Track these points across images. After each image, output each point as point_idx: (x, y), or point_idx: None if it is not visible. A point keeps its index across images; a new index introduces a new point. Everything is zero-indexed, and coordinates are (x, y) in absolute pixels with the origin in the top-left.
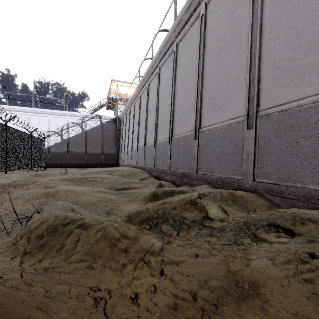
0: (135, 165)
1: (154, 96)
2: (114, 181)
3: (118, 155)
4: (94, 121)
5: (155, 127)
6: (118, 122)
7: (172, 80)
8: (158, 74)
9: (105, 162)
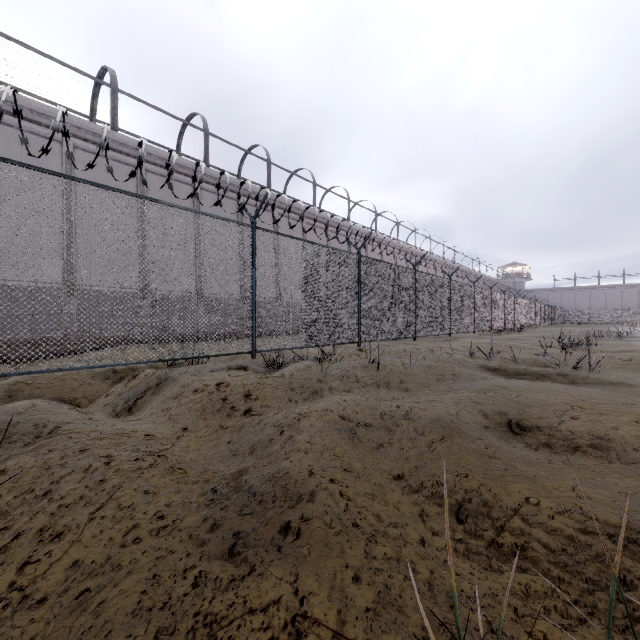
0: None
1: None
2: None
3: None
4: None
5: None
6: None
7: None
8: None
9: None
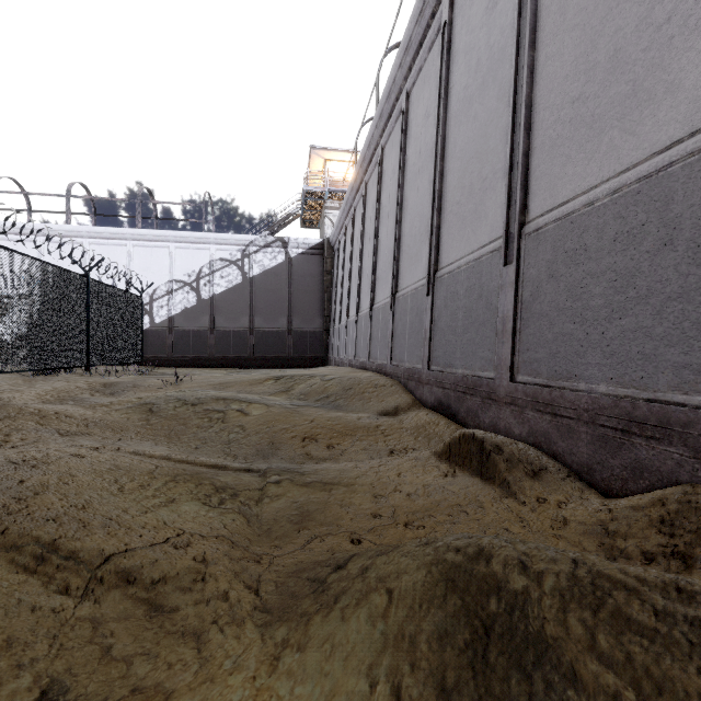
0: (367, 362)
1: (426, 119)
2: (284, 416)
3: (327, 337)
4: (272, 255)
5: (434, 221)
6: (327, 253)
7: None
8: (444, 27)
9: (297, 355)
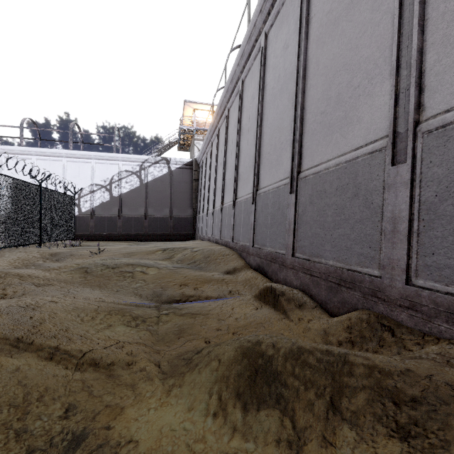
0: (219, 239)
1: (253, 100)
2: (169, 275)
3: (195, 221)
4: (159, 168)
5: (256, 161)
6: (195, 168)
7: (297, 38)
8: (262, 49)
9: (176, 232)
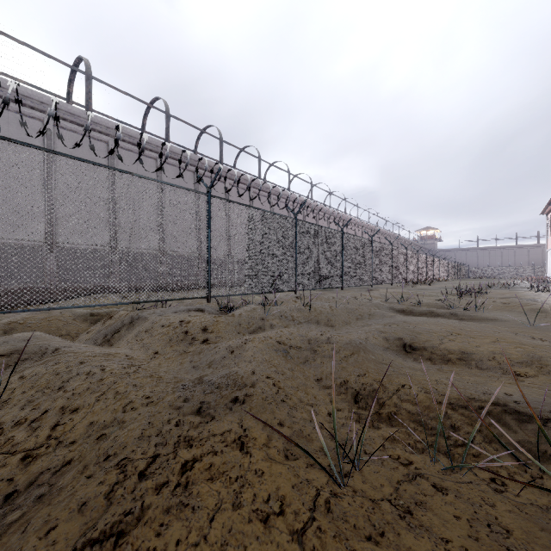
0: None
1: None
2: None
3: None
4: None
5: None
6: None
7: None
8: None
9: None
